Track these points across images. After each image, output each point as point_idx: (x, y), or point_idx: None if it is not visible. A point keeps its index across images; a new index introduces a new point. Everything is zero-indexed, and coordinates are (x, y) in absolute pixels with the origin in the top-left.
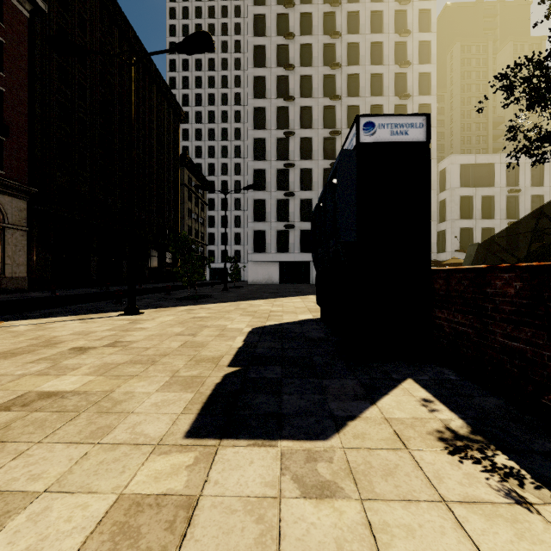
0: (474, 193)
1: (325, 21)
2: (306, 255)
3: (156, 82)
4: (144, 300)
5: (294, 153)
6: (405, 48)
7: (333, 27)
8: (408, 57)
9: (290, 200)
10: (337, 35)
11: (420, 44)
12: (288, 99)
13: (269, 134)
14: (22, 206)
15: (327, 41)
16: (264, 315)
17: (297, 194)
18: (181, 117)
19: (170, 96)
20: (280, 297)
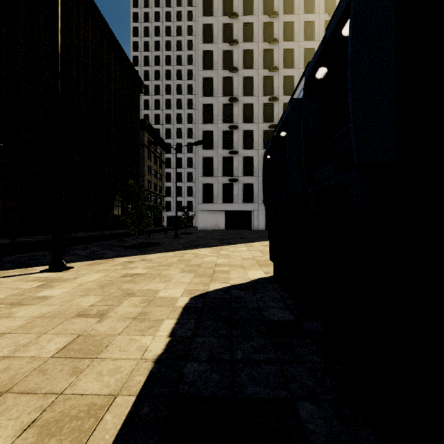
0: None
1: (265, 3)
2: (248, 205)
3: (119, 56)
4: (90, 249)
5: (237, 117)
6: None
7: (271, 8)
8: None
9: (234, 157)
10: (275, 15)
11: None
12: (233, 70)
13: (216, 101)
14: None
15: (266, 20)
16: (208, 271)
17: (240, 152)
18: (141, 88)
19: (132, 69)
20: (226, 244)
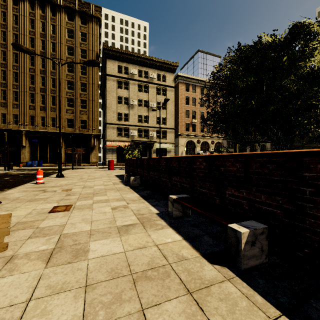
0: None
1: None
2: None
3: None
4: None
5: None
6: None
7: None
8: None
9: None
10: None
11: None
12: None
13: None
14: (269, 144)
15: None
16: None
17: None
18: None
19: None
20: None
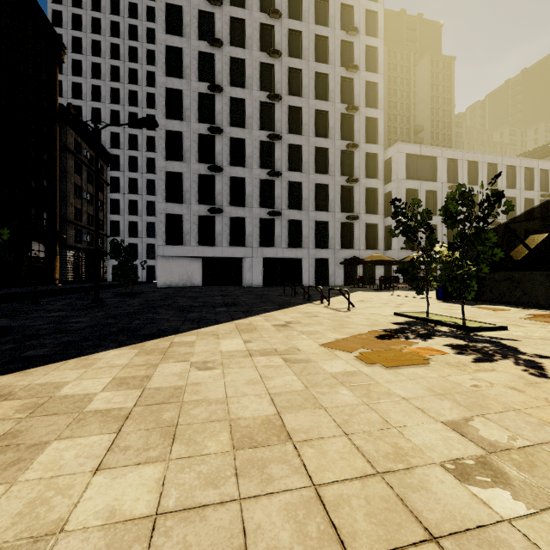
0: (419, 186)
1: None
2: (238, 249)
3: None
4: None
5: (221, 116)
6: (352, 14)
7: None
8: (355, 24)
9: (217, 176)
10: None
11: (367, 13)
12: (214, 42)
13: (187, 86)
14: None
15: None
16: None
17: (226, 169)
18: (60, 52)
19: (39, 14)
20: (190, 327)
